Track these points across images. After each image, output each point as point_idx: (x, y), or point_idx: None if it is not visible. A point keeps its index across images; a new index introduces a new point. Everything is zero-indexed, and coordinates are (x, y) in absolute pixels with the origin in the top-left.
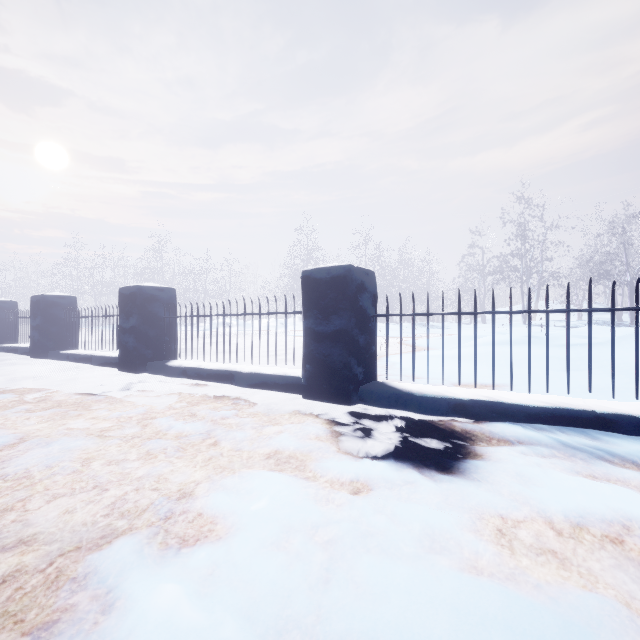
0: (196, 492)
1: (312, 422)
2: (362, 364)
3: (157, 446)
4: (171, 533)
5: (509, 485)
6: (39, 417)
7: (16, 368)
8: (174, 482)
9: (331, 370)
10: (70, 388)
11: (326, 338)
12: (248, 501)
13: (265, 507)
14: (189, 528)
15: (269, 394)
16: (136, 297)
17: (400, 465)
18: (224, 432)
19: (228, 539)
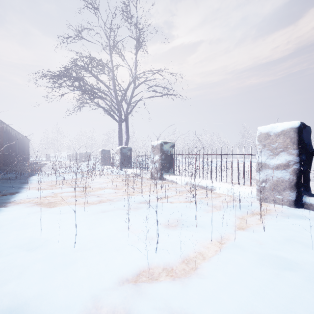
0: None
1: None
2: None
3: None
4: None
5: None
6: None
7: None
8: None
9: None
10: None
11: None
12: None
13: None
14: None
15: None
16: None
17: None
18: None
19: None
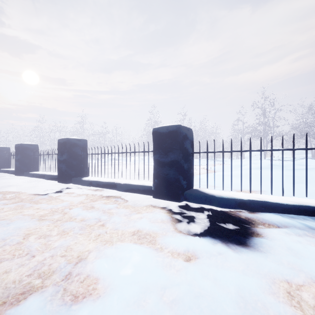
0: (88, 259)
1: (159, 212)
2: (186, 179)
3: (69, 226)
4: (67, 291)
5: (286, 257)
6: (9, 208)
7: (6, 181)
8: (76, 251)
9: (169, 182)
10: (30, 191)
11: (166, 165)
12: (119, 267)
13: (130, 272)
14: (80, 287)
15: (135, 195)
16: (66, 144)
17: (213, 241)
18: (109, 218)
19: (104, 298)
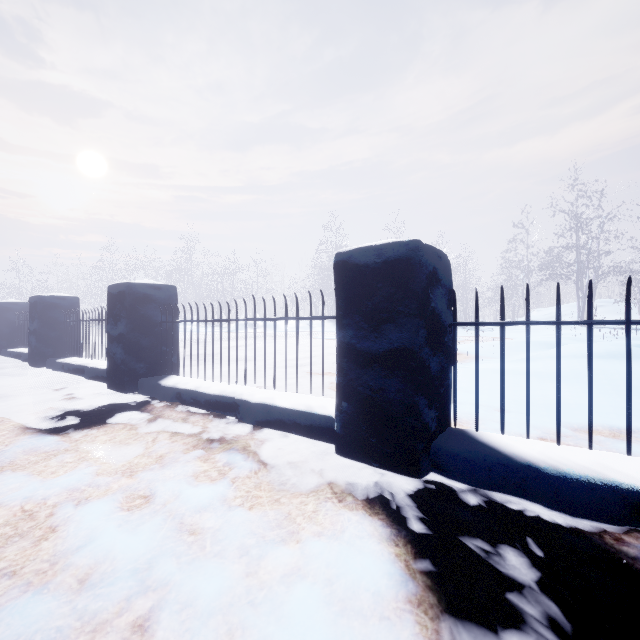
0: None
1: (359, 536)
2: (434, 404)
3: (13, 633)
4: None
5: None
6: None
7: None
8: None
9: (384, 415)
10: (25, 418)
11: (375, 361)
12: None
13: None
14: None
15: (285, 440)
16: (124, 297)
17: None
18: (181, 571)
19: None
